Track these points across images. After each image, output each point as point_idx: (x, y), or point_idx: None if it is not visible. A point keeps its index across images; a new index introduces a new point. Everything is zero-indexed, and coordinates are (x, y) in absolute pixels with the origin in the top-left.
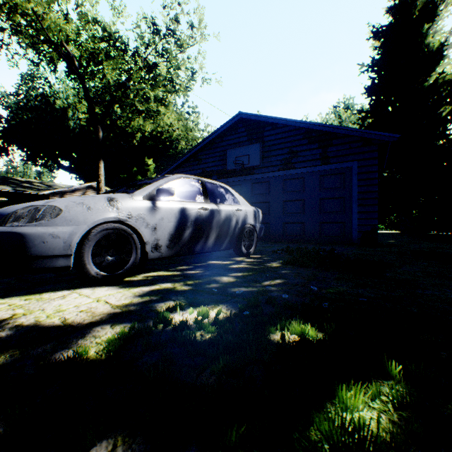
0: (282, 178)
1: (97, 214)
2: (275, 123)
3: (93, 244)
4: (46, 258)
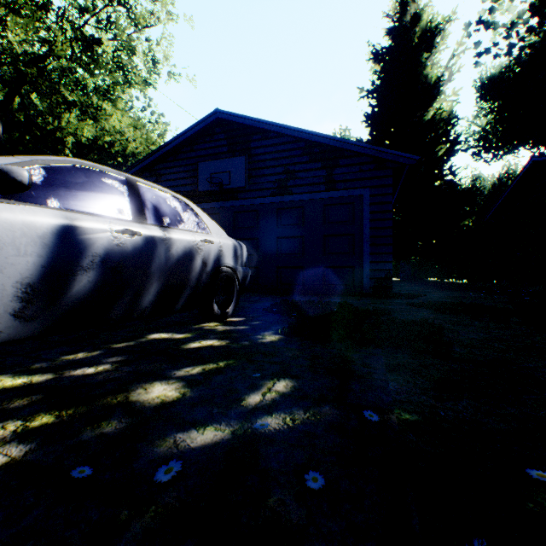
0: (276, 206)
1: None
2: (266, 131)
3: None
4: None
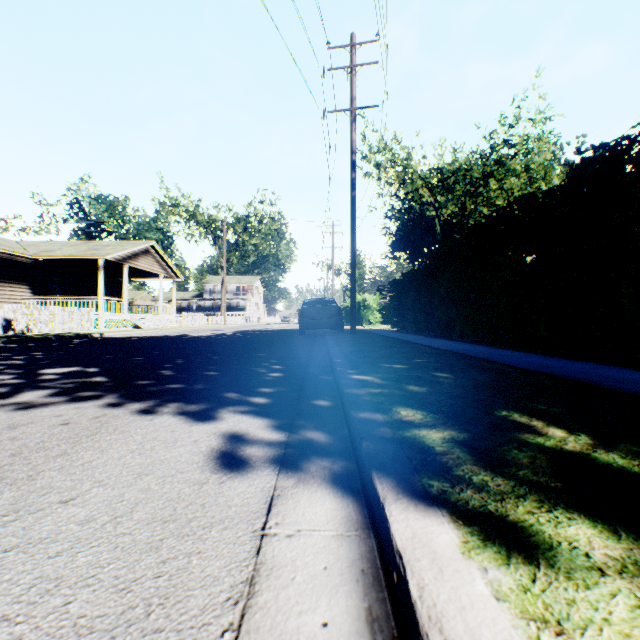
0: None
1: None
2: None
3: None
4: None
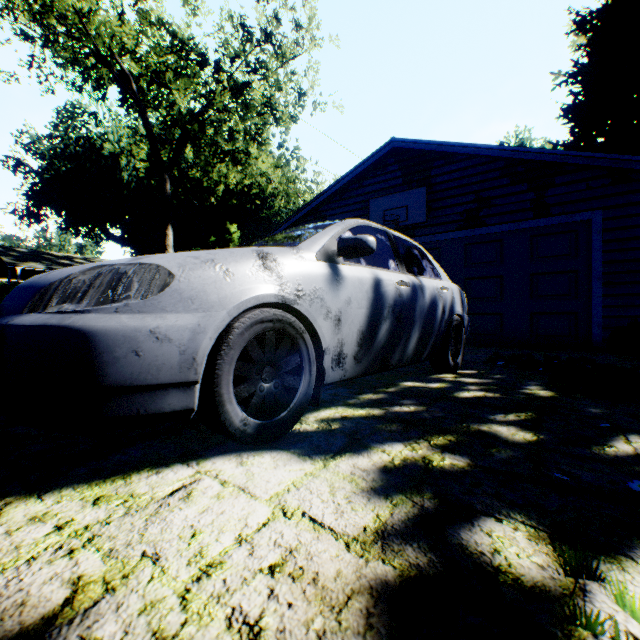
0: (463, 242)
1: (243, 286)
2: (451, 155)
3: (236, 356)
4: (139, 392)
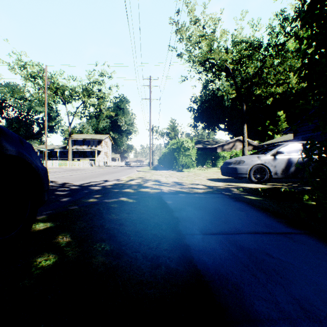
0: None
1: (254, 162)
2: None
3: (253, 171)
4: (241, 174)
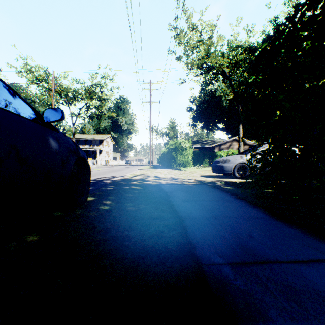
0: None
1: (237, 161)
2: None
3: (236, 168)
4: (227, 171)
